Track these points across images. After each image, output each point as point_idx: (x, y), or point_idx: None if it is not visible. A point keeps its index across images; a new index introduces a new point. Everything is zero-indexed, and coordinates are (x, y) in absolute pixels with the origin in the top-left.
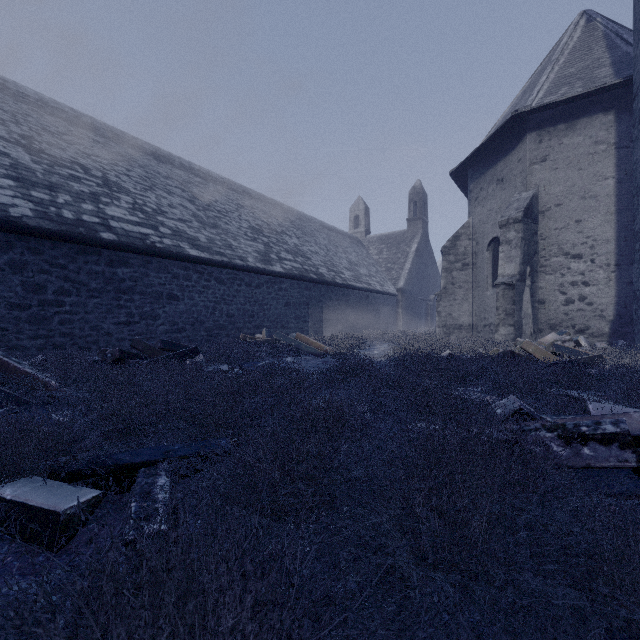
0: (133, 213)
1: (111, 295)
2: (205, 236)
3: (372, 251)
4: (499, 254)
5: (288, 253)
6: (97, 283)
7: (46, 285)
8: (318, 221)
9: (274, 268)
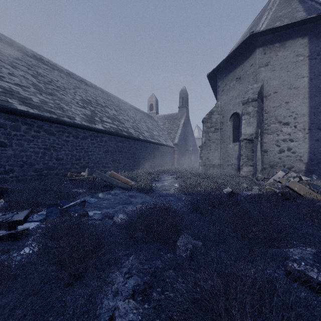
0: None
1: None
2: (39, 98)
3: (160, 123)
4: (242, 121)
5: (108, 118)
6: None
7: None
8: (129, 104)
9: (96, 126)
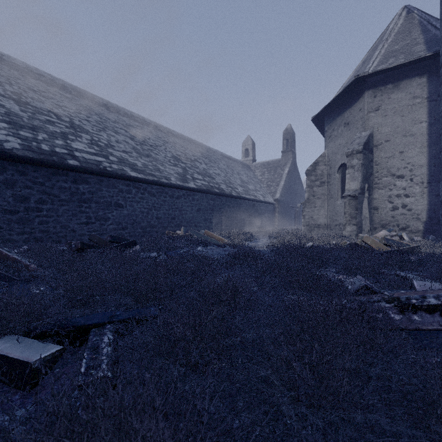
0: (91, 146)
1: (75, 204)
2: (141, 163)
3: (257, 173)
4: (346, 175)
5: (199, 174)
6: (65, 195)
7: (30, 197)
8: (220, 152)
9: (189, 185)
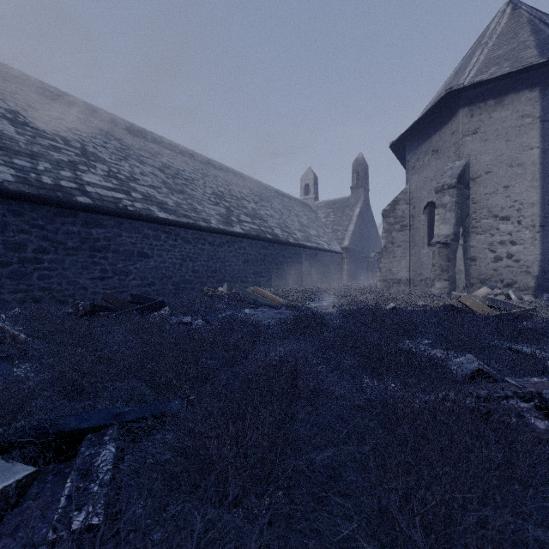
0: (108, 180)
1: (86, 253)
2: (173, 201)
3: (320, 215)
4: (435, 216)
5: (247, 216)
6: (73, 242)
7: (26, 244)
8: (273, 189)
9: (234, 229)
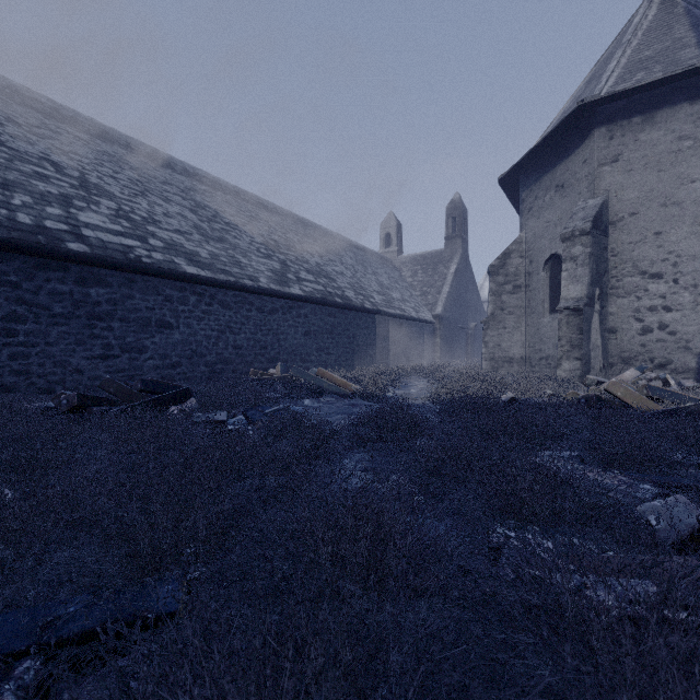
0: (115, 221)
1: (82, 322)
2: (207, 251)
3: (405, 273)
4: (562, 273)
5: (309, 273)
6: (63, 307)
7: None
8: (344, 238)
9: (291, 290)
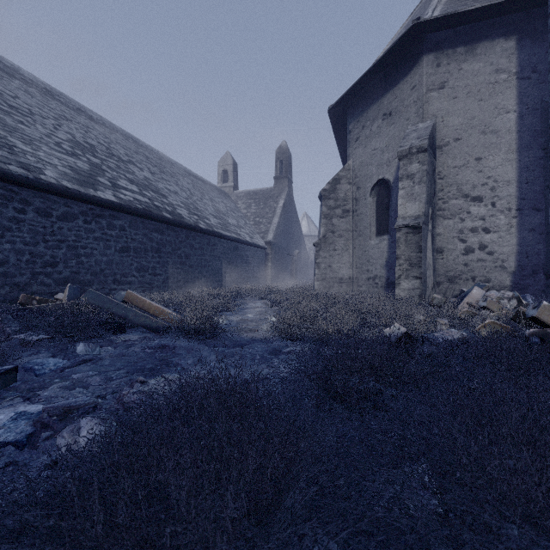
0: None
1: None
2: None
3: (240, 205)
4: (399, 191)
5: (132, 183)
6: None
7: None
8: (183, 167)
9: (99, 194)
